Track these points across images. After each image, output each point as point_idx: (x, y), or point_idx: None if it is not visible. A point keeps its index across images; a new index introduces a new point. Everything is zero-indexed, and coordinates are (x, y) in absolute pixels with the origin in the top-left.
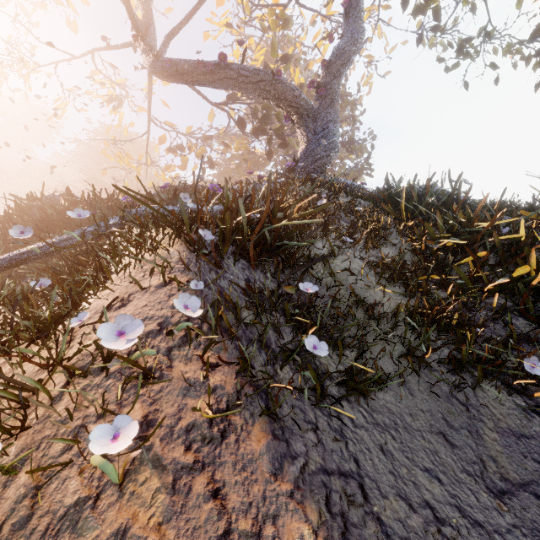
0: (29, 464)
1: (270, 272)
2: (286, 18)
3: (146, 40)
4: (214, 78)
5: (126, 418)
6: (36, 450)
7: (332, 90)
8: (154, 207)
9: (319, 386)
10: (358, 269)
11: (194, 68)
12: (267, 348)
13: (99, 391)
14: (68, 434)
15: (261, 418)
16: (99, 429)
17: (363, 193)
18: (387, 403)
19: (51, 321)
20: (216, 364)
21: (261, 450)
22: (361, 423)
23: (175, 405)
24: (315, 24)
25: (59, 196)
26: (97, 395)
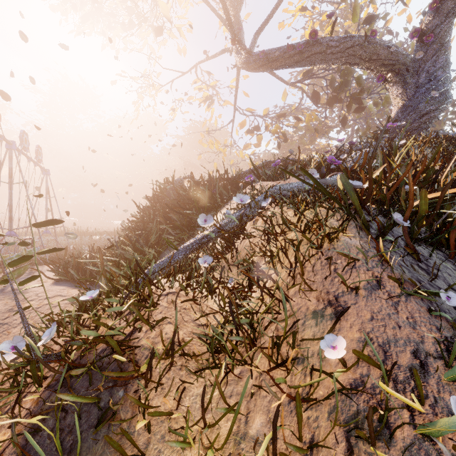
0: None
1: None
2: None
3: (241, 41)
4: (302, 57)
5: None
6: None
7: (441, 34)
8: (283, 185)
9: None
10: None
11: (283, 53)
12: None
13: None
14: None
15: None
16: None
17: None
18: None
19: (286, 336)
20: None
21: None
22: None
23: None
24: None
25: (183, 179)
26: None
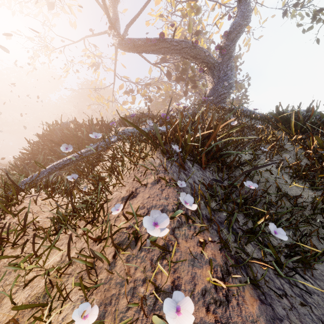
0: (108, 316)
1: (215, 172)
2: (198, 7)
3: (116, 28)
4: (156, 48)
5: (180, 294)
6: (110, 305)
7: (230, 50)
8: (131, 129)
9: (278, 260)
10: (272, 169)
11: (144, 43)
12: (231, 228)
13: (138, 260)
14: (127, 293)
15: (247, 285)
16: (165, 303)
17: (254, 115)
18: (322, 272)
19: (98, 208)
20: (204, 241)
21: (257, 313)
22: (312, 290)
23: (188, 273)
24: (214, 10)
25: (69, 122)
26: (137, 263)
